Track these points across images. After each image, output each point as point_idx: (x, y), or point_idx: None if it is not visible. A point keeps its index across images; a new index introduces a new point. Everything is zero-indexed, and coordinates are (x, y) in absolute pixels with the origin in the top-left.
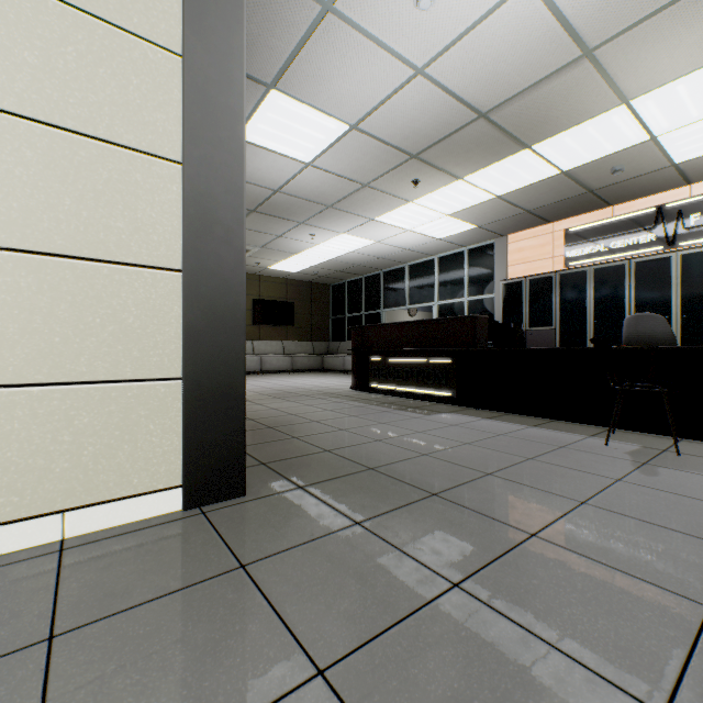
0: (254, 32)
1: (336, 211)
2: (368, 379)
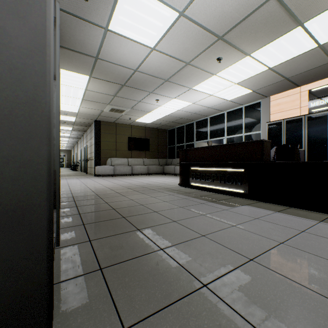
0: None
1: (170, 83)
2: (189, 180)
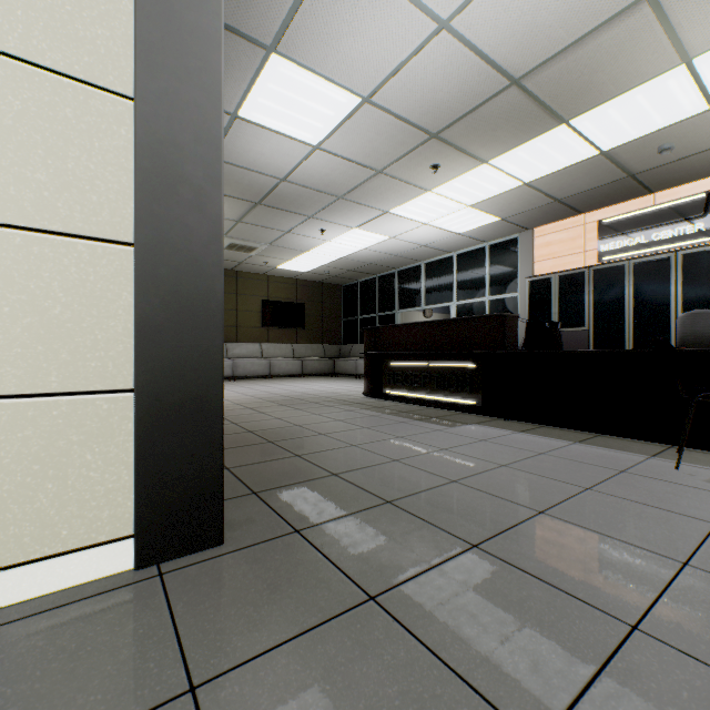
0: None
1: (347, 203)
2: (382, 385)
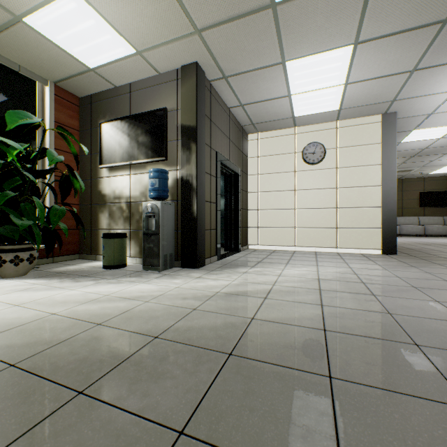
0: (403, 125)
1: None
2: None
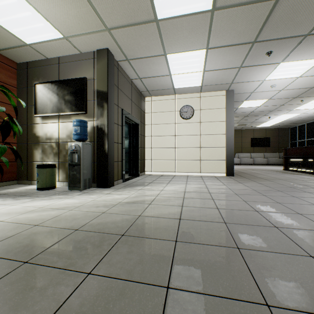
0: (238, 98)
1: (275, 111)
2: (287, 166)
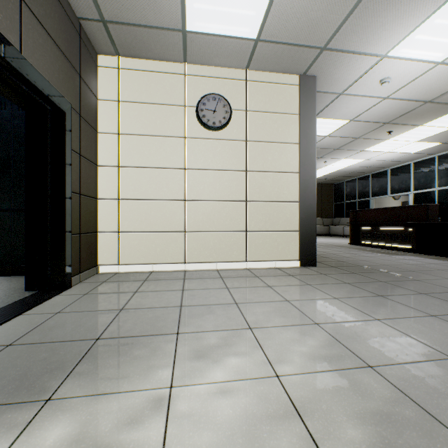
0: None
1: (340, 150)
2: (359, 239)
